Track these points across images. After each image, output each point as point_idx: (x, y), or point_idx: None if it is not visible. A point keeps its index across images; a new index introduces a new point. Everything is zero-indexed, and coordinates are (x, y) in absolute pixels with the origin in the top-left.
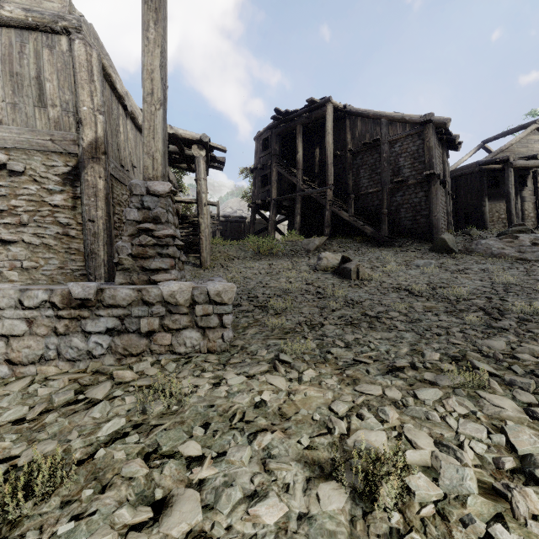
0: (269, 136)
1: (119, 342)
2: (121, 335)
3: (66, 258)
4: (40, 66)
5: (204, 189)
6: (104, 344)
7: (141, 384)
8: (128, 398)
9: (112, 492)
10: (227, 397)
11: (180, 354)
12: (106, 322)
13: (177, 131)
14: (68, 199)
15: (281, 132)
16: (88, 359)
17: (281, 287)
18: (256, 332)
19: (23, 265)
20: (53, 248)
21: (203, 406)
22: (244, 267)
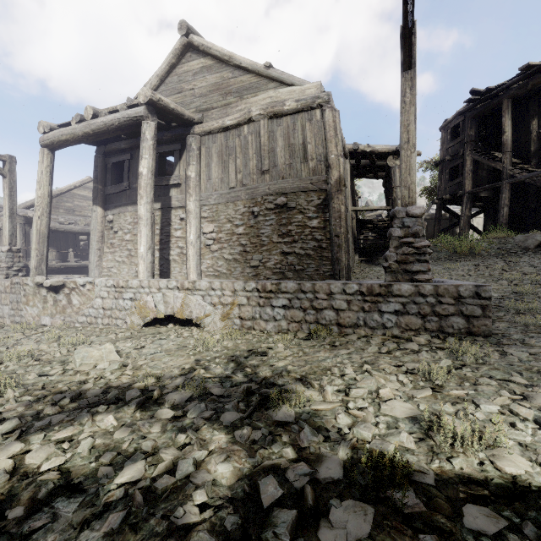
0: (461, 121)
1: (402, 320)
2: (404, 315)
3: (320, 263)
4: (304, 135)
5: (399, 196)
6: (393, 320)
7: (439, 346)
8: (438, 352)
9: (482, 386)
10: (521, 362)
11: (448, 334)
12: (394, 306)
13: (374, 148)
14: (321, 222)
15: (478, 114)
16: (383, 328)
17: (506, 289)
18: (507, 326)
19: (295, 268)
20: (312, 257)
21: (504, 364)
22: (444, 268)
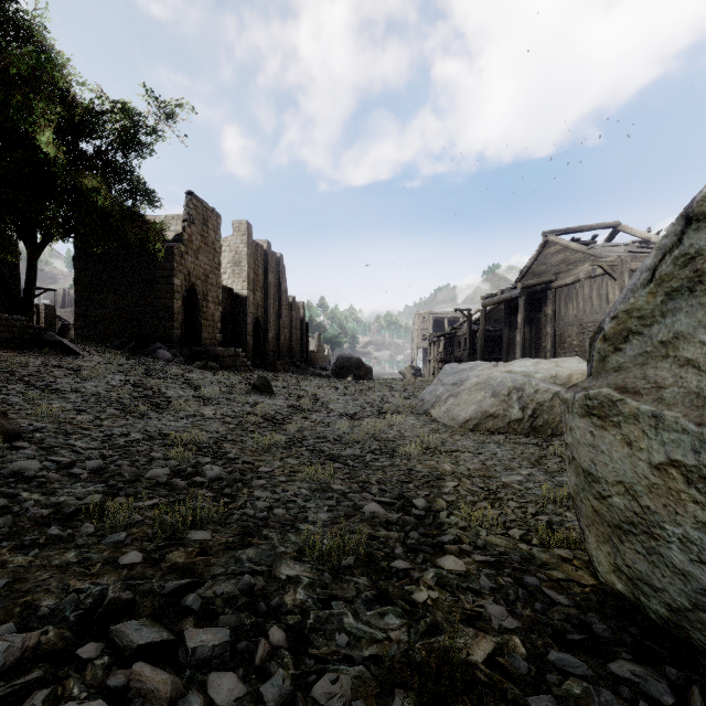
0: None
1: None
2: None
3: None
4: (607, 289)
5: None
6: None
7: None
8: None
9: None
10: None
11: None
12: None
13: None
14: None
15: None
16: None
17: None
18: None
19: None
20: None
21: None
22: None
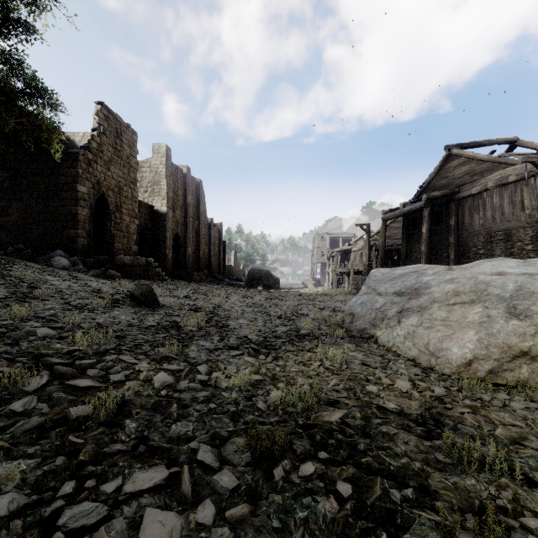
0: None
1: None
2: None
3: None
4: (522, 195)
5: None
6: None
7: None
8: None
9: None
10: None
11: None
12: None
13: None
14: (533, 246)
15: None
16: None
17: None
18: None
19: None
20: None
21: None
22: None
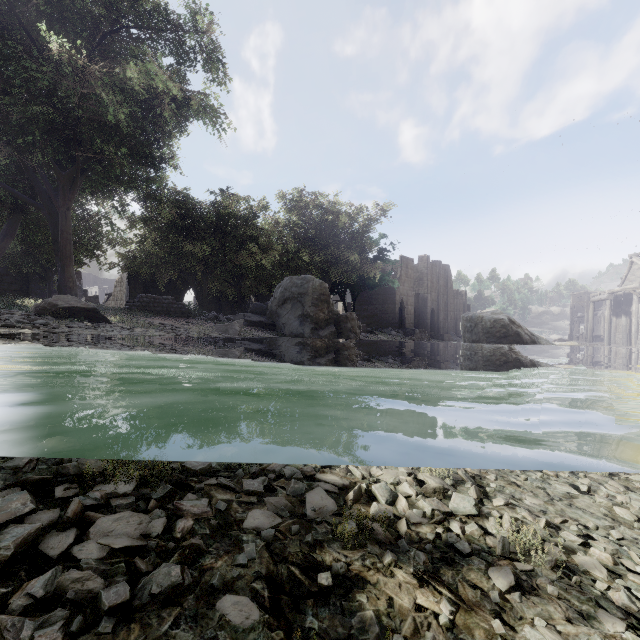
0: None
1: None
2: None
3: None
4: None
5: None
6: None
7: None
8: None
9: None
10: None
11: None
12: None
13: None
14: None
15: None
16: None
17: None
18: None
19: None
20: None
21: None
22: None
